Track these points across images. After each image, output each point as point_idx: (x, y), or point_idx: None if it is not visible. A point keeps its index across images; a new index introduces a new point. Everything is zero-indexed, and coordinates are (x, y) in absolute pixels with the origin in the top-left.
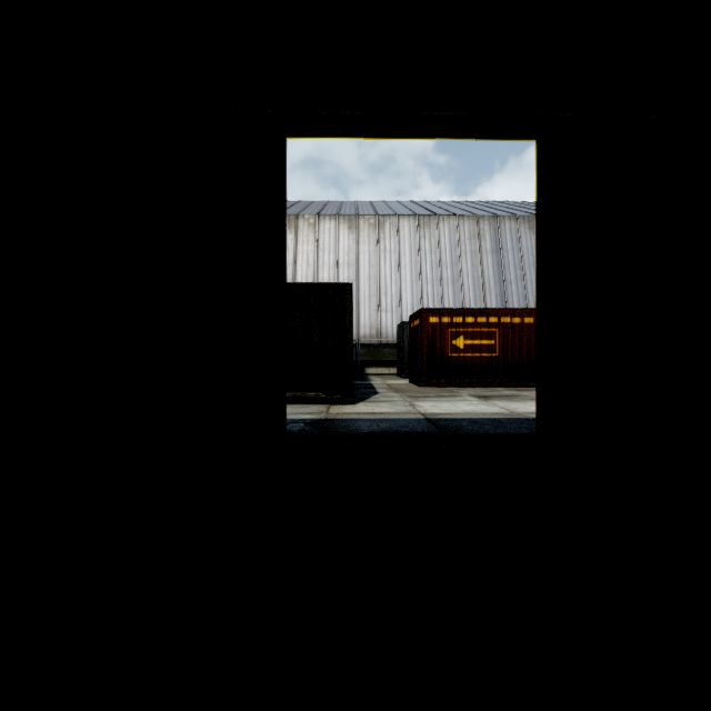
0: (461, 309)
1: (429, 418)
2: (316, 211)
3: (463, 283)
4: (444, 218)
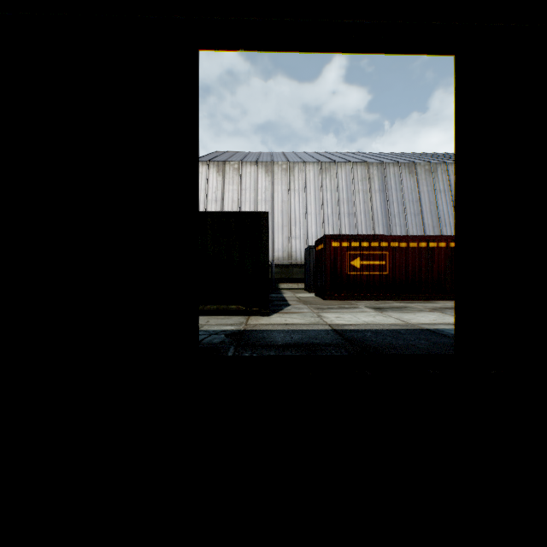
0: (358, 235)
1: (335, 329)
2: (239, 159)
3: (357, 216)
4: (342, 164)
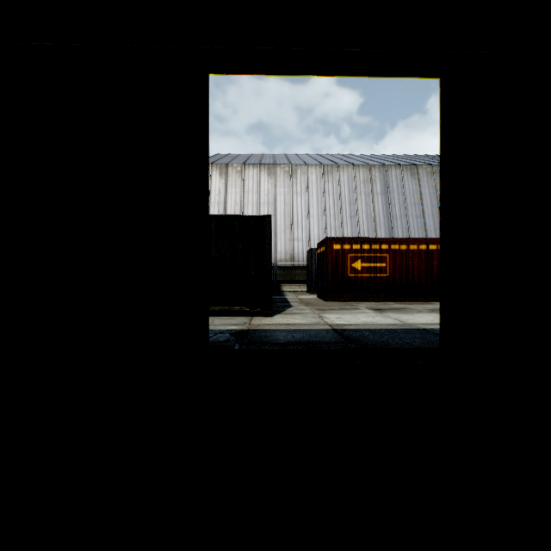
0: (359, 238)
1: (335, 328)
2: (242, 161)
3: (359, 218)
4: (344, 166)
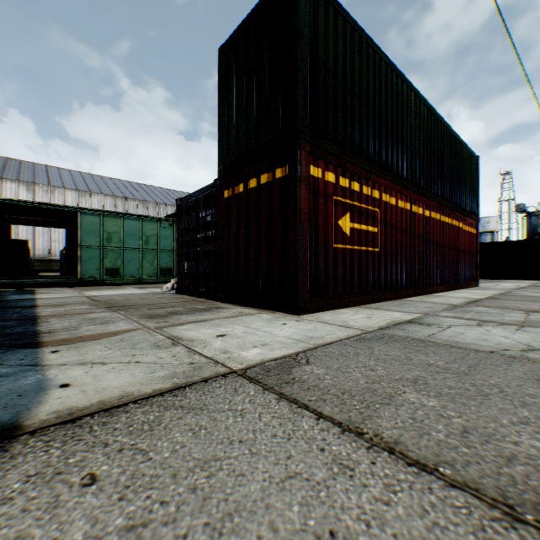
0: None
1: None
2: None
3: None
4: (96, 194)
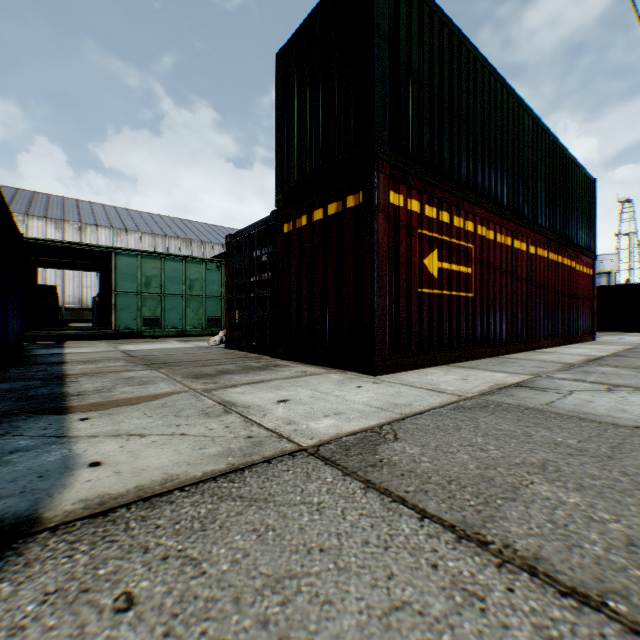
0: None
1: None
2: (25, 209)
3: None
4: (132, 232)
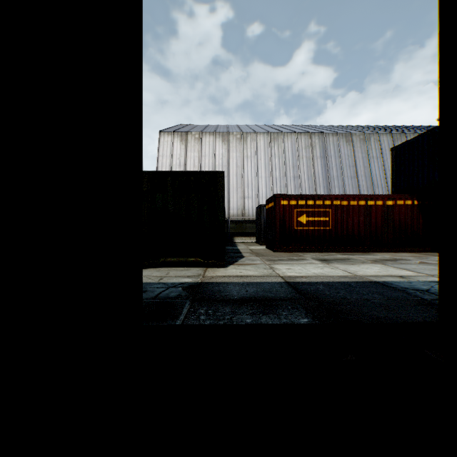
0: (304, 194)
1: (288, 281)
2: (200, 130)
3: (301, 179)
4: (288, 134)
